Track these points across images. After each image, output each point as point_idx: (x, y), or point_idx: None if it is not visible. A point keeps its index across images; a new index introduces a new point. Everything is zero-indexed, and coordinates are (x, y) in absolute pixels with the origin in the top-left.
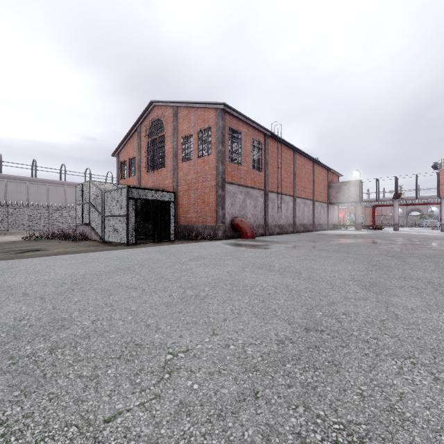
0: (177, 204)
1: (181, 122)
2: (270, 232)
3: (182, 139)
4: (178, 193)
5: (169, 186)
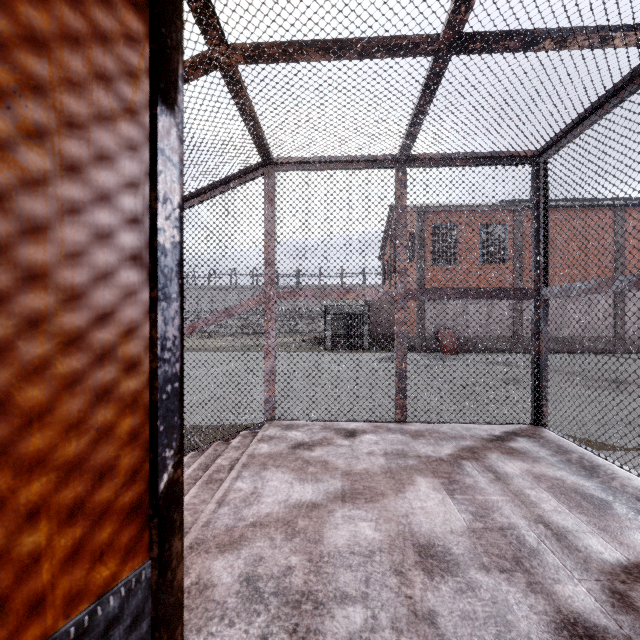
0: None
1: None
2: (528, 349)
3: None
4: None
5: None
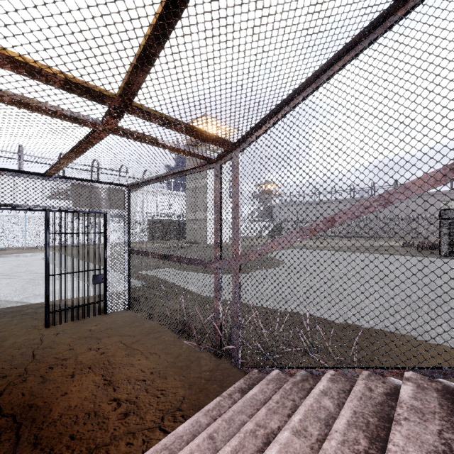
0: None
1: None
2: None
3: None
4: None
5: None
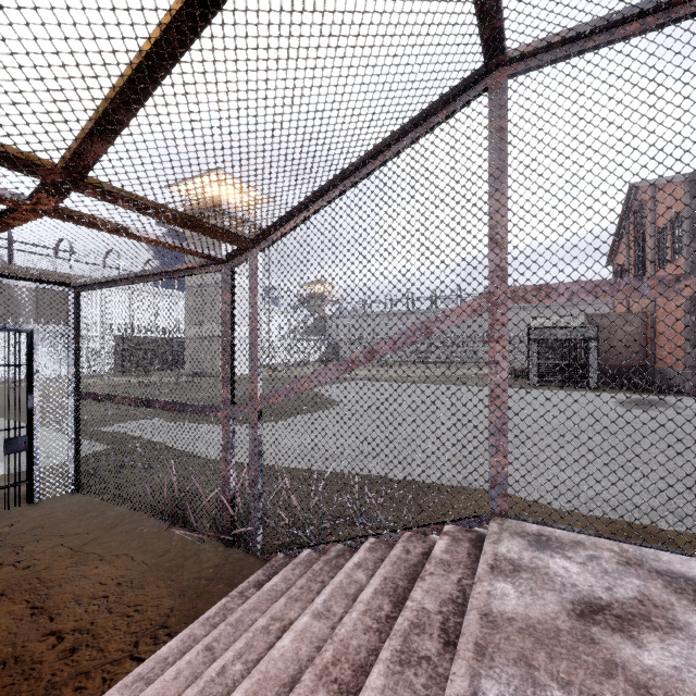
0: (654, 335)
1: (658, 208)
2: None
3: (656, 234)
4: (655, 319)
5: (648, 307)
